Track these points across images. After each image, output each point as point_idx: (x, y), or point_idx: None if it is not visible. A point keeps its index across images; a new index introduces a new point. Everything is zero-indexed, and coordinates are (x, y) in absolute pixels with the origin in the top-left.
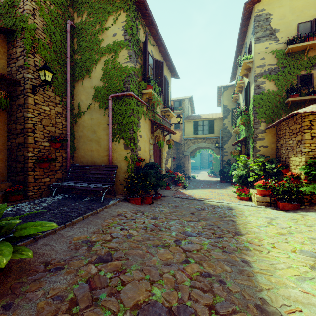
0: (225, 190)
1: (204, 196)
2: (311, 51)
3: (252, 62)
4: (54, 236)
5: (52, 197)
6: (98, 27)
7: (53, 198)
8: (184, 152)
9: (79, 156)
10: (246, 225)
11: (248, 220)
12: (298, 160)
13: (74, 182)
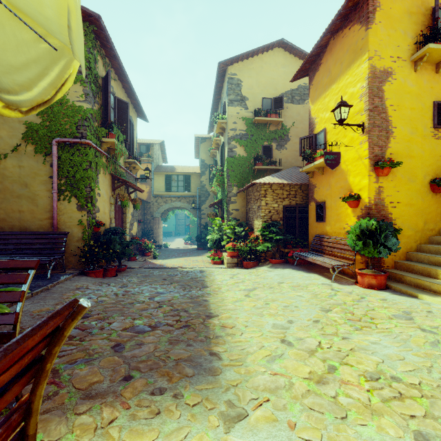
0: (201, 257)
1: (177, 264)
2: (271, 125)
3: (226, 123)
4: None
5: None
6: None
7: None
8: (153, 214)
9: None
10: (212, 281)
11: (215, 278)
12: (258, 223)
13: None
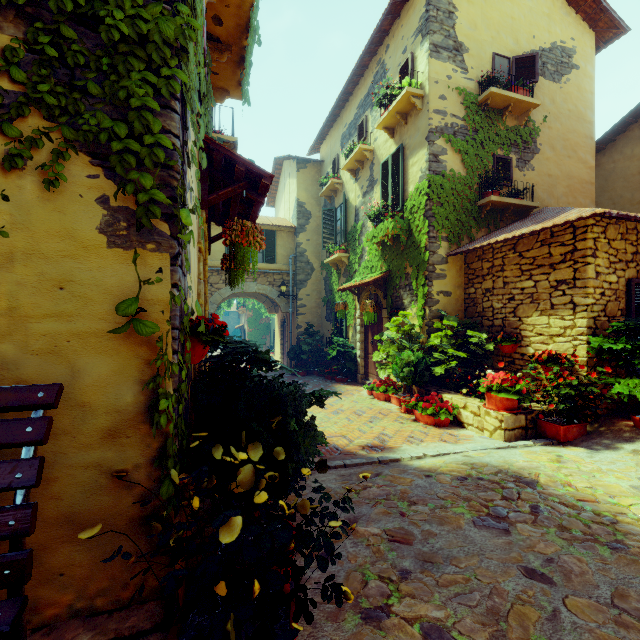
0: (349, 400)
1: (348, 432)
2: (509, 116)
3: (420, 98)
4: None
5: None
6: None
7: None
8: None
9: None
10: None
11: None
12: (560, 323)
13: None
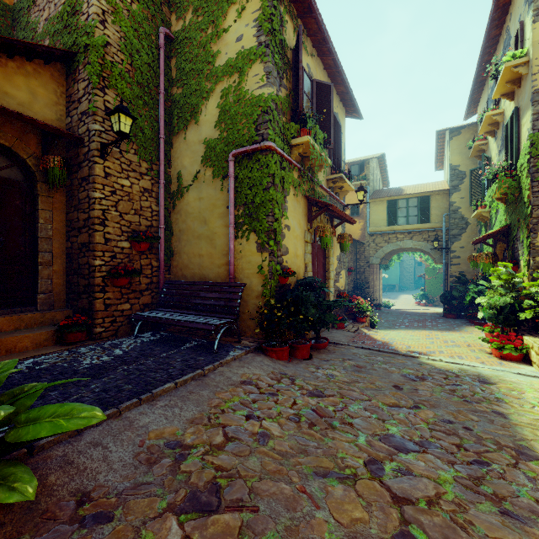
0: (459, 335)
1: (415, 346)
2: None
3: (525, 63)
4: (115, 423)
5: (134, 337)
6: (211, 31)
7: (134, 339)
8: (369, 259)
9: (179, 265)
10: None
11: None
12: None
13: (170, 312)
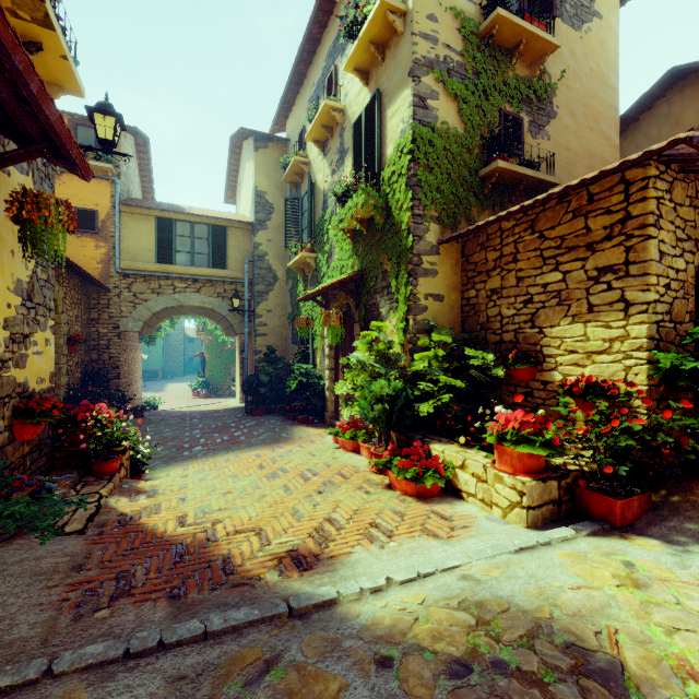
0: (304, 451)
1: (271, 520)
2: (519, 61)
3: (402, 16)
4: None
5: None
6: None
7: None
8: (120, 322)
9: None
10: None
11: None
12: (603, 333)
13: None
